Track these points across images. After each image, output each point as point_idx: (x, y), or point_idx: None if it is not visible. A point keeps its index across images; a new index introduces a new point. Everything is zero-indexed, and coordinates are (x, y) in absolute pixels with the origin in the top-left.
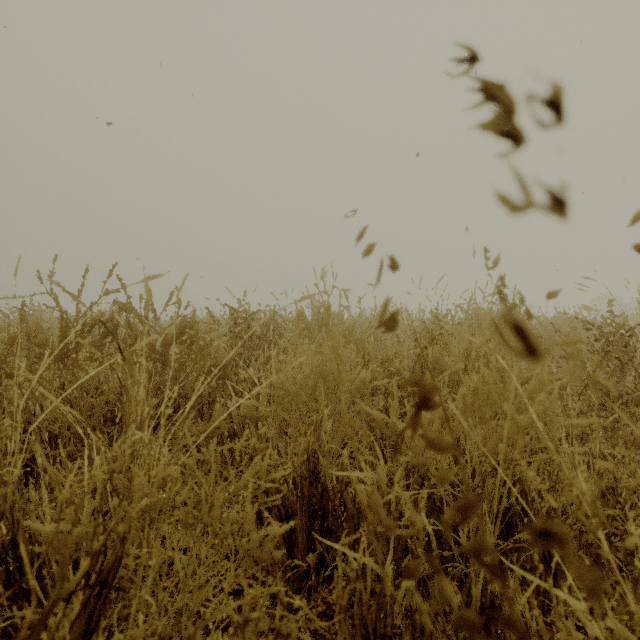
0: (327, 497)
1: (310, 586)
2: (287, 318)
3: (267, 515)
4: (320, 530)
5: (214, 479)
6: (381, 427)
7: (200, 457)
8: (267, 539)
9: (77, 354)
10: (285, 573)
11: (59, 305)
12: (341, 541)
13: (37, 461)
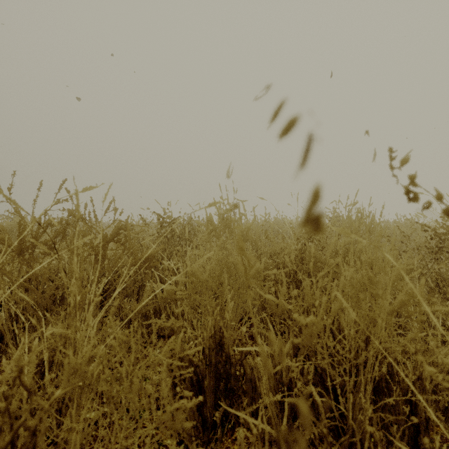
0: (230, 363)
1: (216, 437)
2: (199, 222)
3: (179, 390)
4: (224, 390)
5: (136, 355)
6: (272, 307)
7: (123, 338)
8: (179, 411)
9: (32, 250)
10: (196, 429)
11: (17, 211)
12: (243, 411)
13: (6, 332)
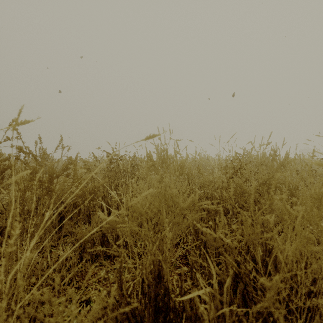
0: (168, 296)
1: None
2: (140, 158)
3: None
4: (163, 322)
5: (62, 310)
6: (209, 240)
7: (40, 298)
8: None
9: None
10: None
11: None
12: None
13: None
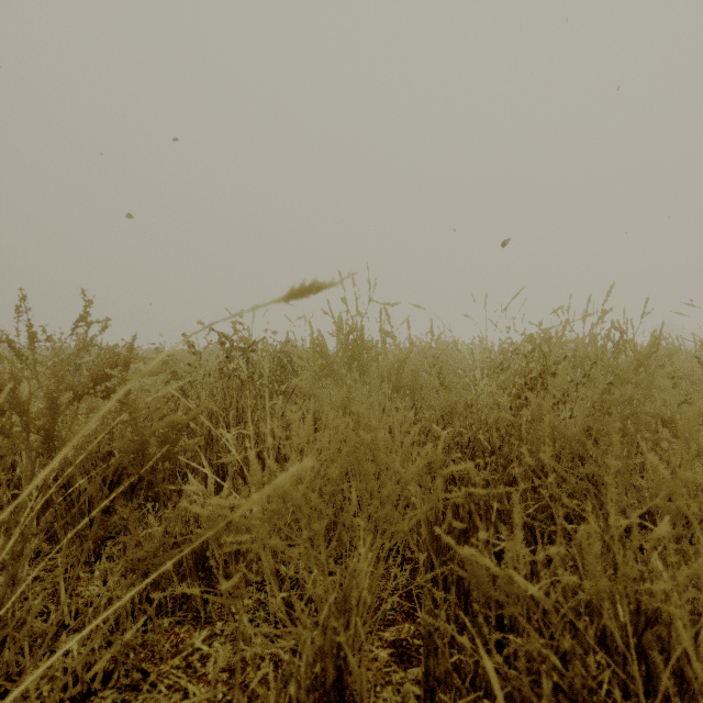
0: None
1: None
2: (296, 349)
3: None
4: None
5: None
6: (479, 581)
7: None
8: None
9: None
10: None
11: None
12: None
13: None
